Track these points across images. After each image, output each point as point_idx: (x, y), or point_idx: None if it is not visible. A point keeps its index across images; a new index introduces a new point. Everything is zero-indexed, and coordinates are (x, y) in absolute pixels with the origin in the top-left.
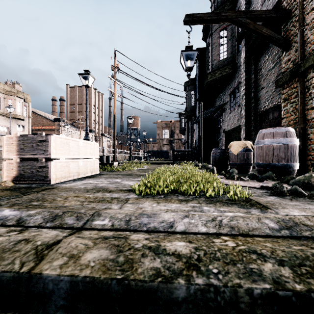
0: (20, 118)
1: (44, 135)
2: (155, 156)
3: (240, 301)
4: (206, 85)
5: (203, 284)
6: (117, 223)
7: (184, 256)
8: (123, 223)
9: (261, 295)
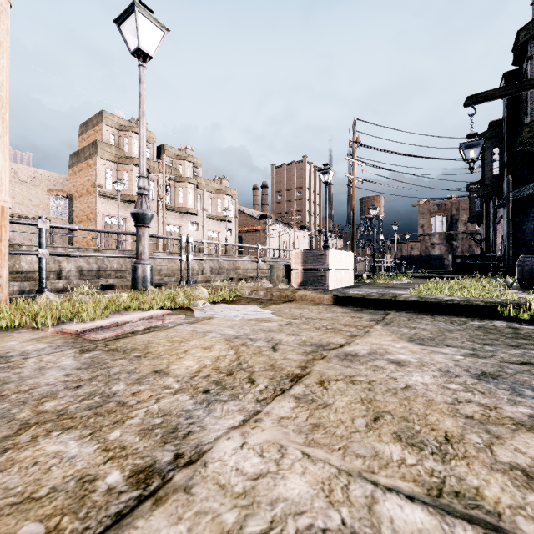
0: (229, 220)
1: (322, 250)
2: (415, 266)
3: (462, 307)
4: (521, 144)
5: (451, 303)
6: (414, 296)
7: (446, 300)
8: (417, 297)
9: (469, 305)
